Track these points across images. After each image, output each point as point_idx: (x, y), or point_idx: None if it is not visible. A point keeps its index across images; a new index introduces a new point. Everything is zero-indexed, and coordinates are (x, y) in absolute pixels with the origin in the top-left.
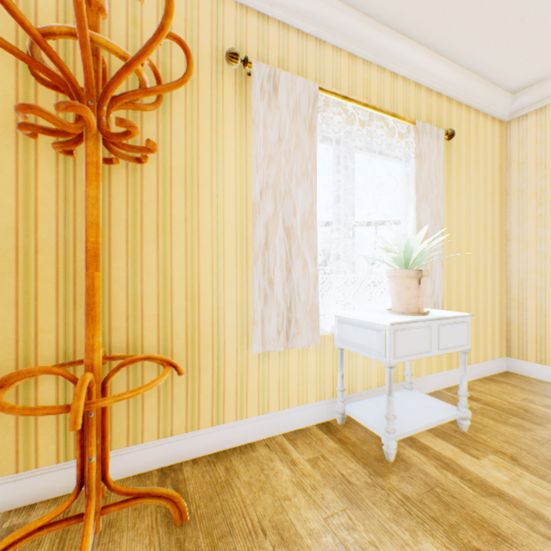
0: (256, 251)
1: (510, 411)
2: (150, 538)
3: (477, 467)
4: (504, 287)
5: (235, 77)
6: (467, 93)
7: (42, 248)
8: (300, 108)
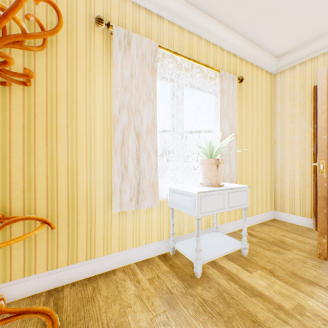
0: (116, 147)
1: (273, 243)
2: None
3: (249, 278)
4: (273, 170)
5: (103, 35)
6: (251, 56)
7: None
8: (146, 57)
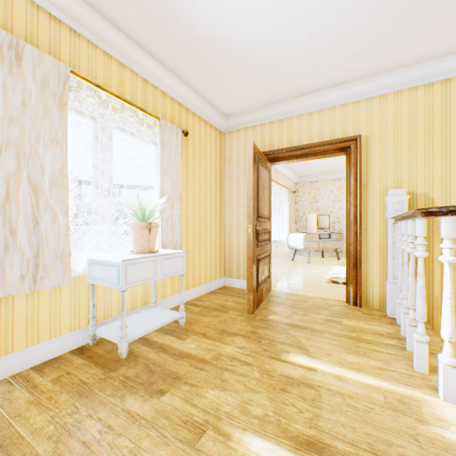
0: None
1: (215, 309)
2: None
3: (182, 345)
4: (223, 235)
5: None
6: (199, 108)
7: None
8: (50, 82)
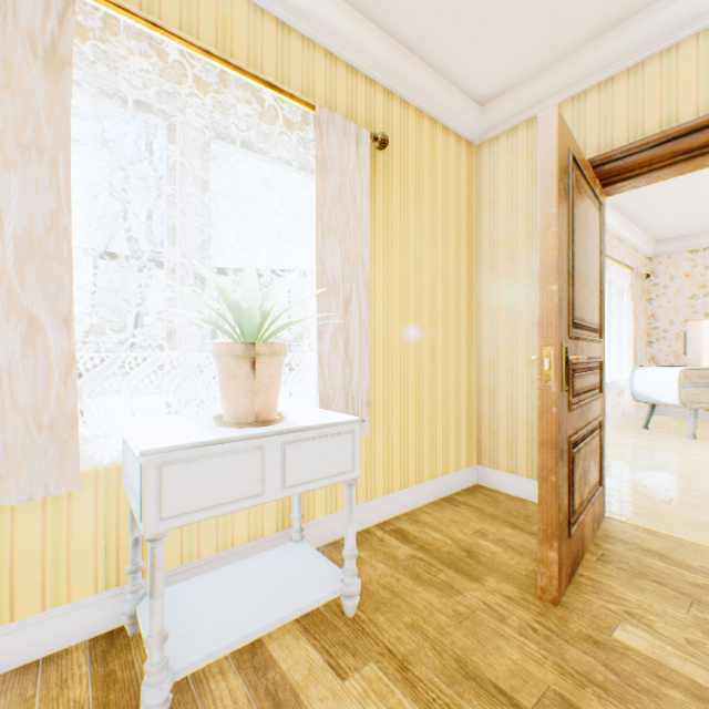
0: None
1: (447, 558)
2: None
3: (329, 704)
4: (475, 371)
5: None
6: (415, 89)
7: None
8: (19, 10)
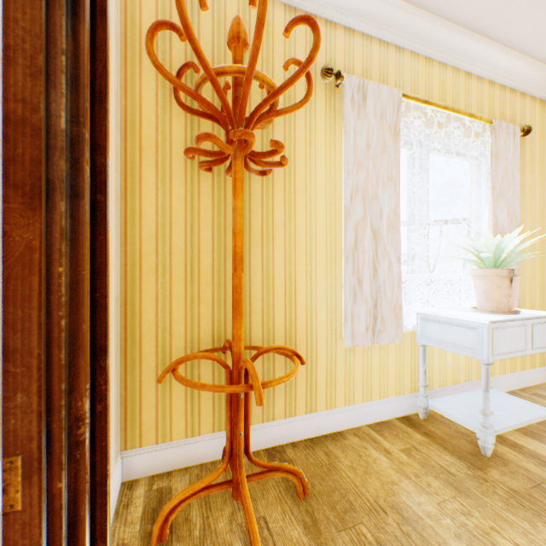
0: (346, 252)
1: None
2: (281, 507)
3: None
4: None
5: (325, 89)
6: (541, 87)
7: (175, 251)
8: (386, 115)
